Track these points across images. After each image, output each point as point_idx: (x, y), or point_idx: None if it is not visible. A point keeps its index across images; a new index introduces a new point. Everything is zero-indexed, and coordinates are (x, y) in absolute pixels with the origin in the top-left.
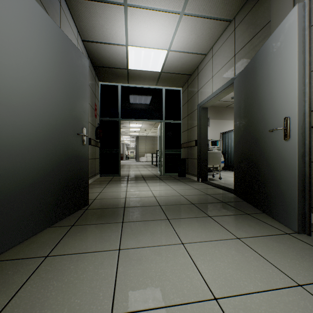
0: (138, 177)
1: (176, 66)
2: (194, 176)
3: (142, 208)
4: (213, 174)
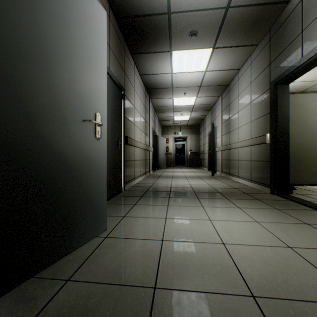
0: None
1: None
2: None
3: None
4: None
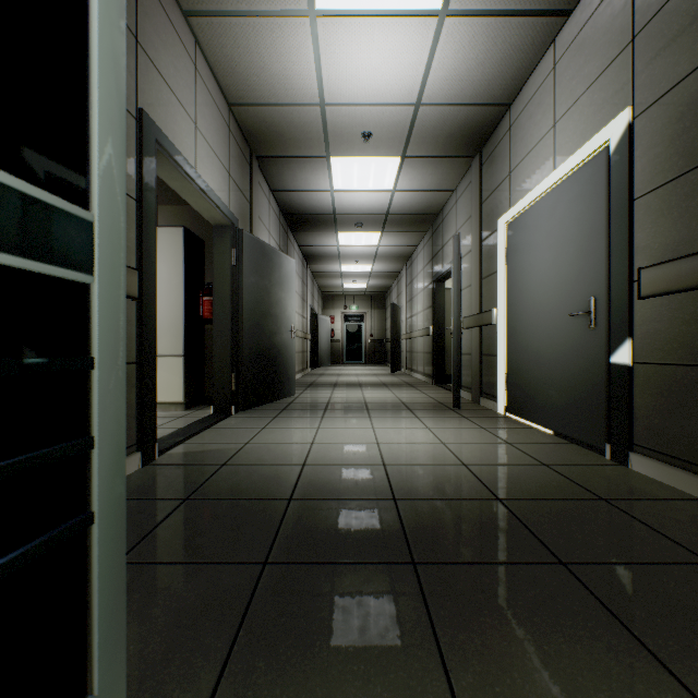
0: (465, 563)
1: None
2: None
3: (389, 408)
4: None
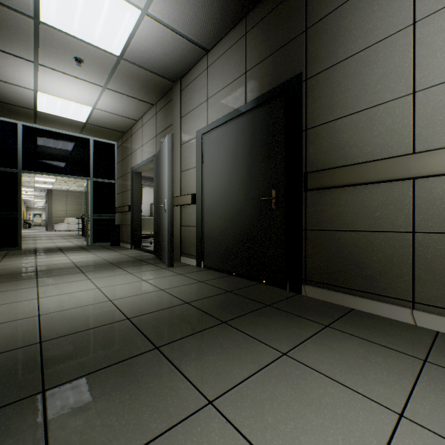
0: (53, 250)
1: (106, 122)
2: (128, 244)
3: (58, 270)
4: (151, 241)
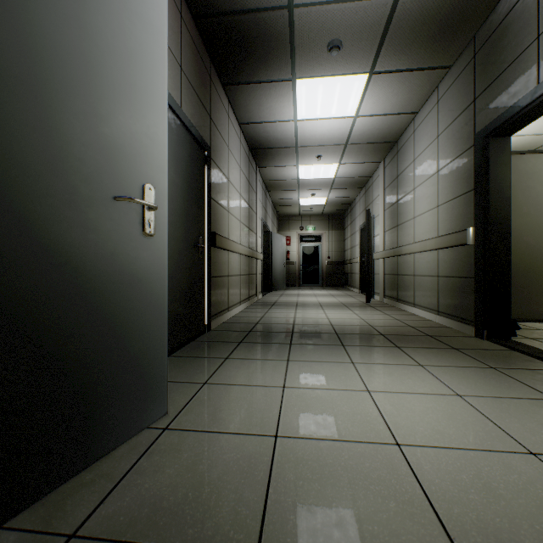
0: None
1: None
2: None
3: None
4: None
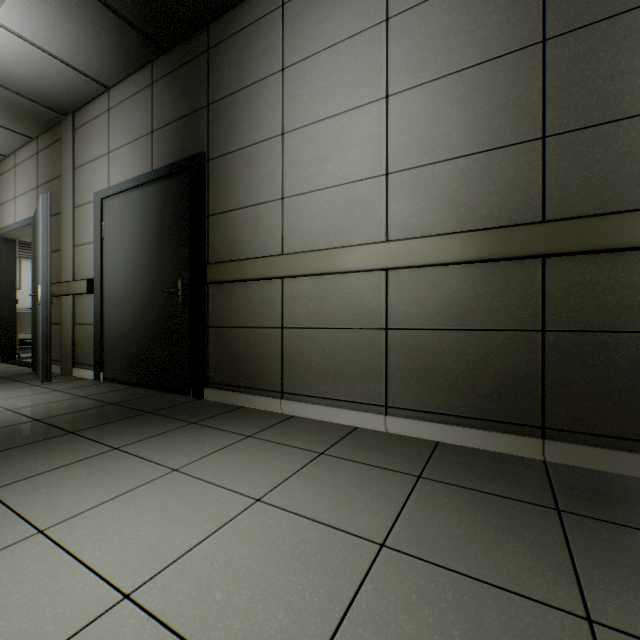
0: None
1: None
2: None
3: None
4: None
